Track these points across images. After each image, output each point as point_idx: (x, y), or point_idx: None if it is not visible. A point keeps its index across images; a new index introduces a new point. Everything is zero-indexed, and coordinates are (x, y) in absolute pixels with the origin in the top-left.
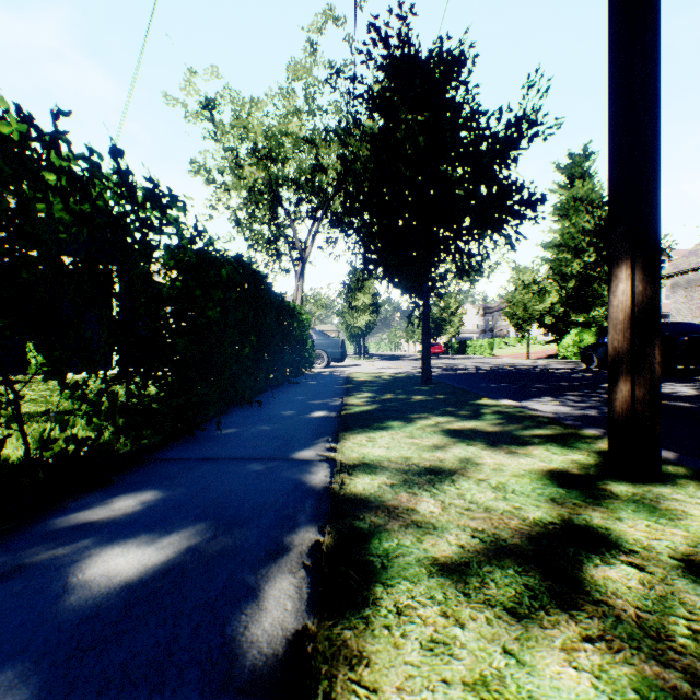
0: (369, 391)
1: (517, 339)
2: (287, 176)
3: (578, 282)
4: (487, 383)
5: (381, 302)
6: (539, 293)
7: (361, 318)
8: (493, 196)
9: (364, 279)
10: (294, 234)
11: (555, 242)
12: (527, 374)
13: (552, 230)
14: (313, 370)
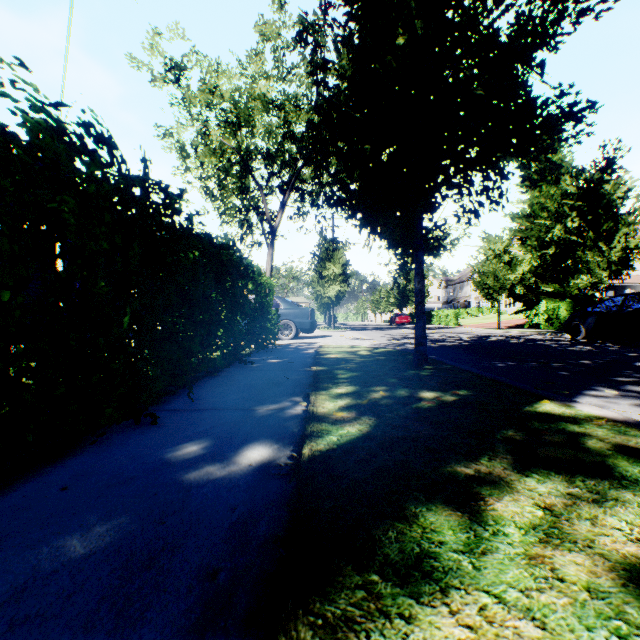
0: (347, 379)
1: (479, 310)
2: (256, 145)
3: (558, 249)
4: (488, 360)
5: (351, 272)
6: (510, 263)
7: (331, 288)
8: (513, 112)
9: (334, 249)
10: (264, 204)
11: (523, 213)
12: (522, 347)
13: (521, 201)
14: (280, 341)
